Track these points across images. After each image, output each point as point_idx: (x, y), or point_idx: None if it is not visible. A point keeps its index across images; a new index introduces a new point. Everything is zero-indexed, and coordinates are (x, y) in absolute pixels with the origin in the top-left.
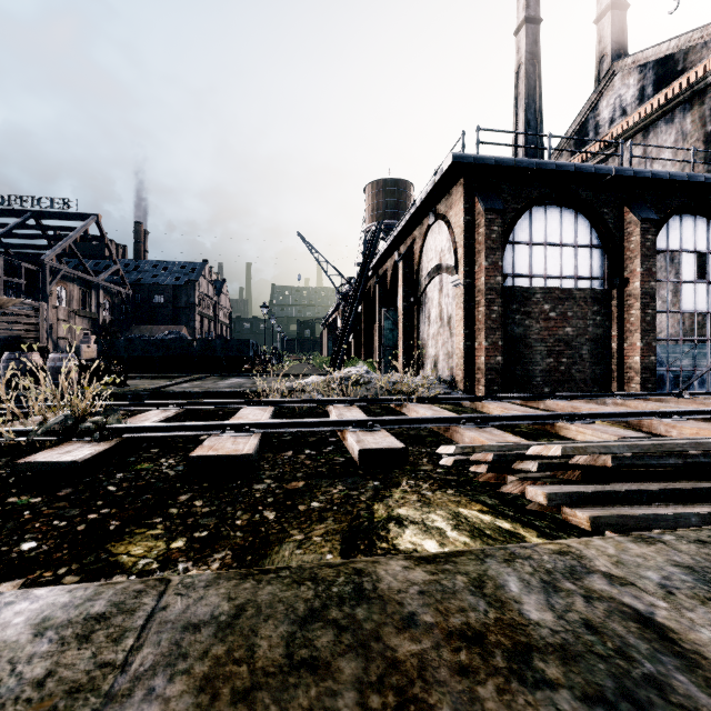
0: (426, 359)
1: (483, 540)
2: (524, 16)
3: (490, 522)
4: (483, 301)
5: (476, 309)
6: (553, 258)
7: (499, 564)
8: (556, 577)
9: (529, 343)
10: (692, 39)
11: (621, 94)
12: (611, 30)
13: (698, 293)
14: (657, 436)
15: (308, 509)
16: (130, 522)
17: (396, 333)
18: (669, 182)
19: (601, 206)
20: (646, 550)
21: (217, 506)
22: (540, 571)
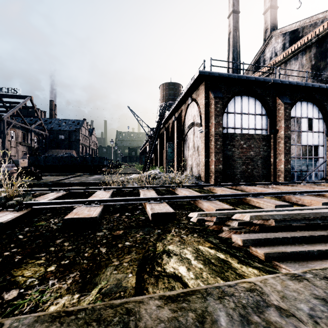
0: (187, 166)
1: (210, 266)
2: (232, 9)
3: (214, 254)
4: (213, 139)
5: (210, 143)
6: (245, 120)
7: (215, 301)
8: (248, 311)
9: (234, 159)
10: (306, 22)
11: (275, 46)
12: (270, 18)
13: (308, 137)
14: (292, 203)
15: (123, 246)
16: (27, 256)
17: (173, 154)
18: (296, 86)
19: (266, 96)
20: (298, 286)
21: (76, 245)
22: (239, 306)
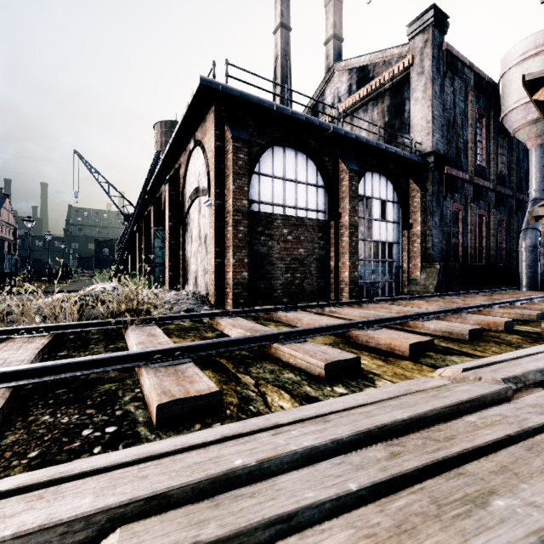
0: (189, 275)
1: None
2: (280, 21)
3: None
4: (231, 221)
5: (225, 228)
6: (291, 191)
7: None
8: None
9: (272, 261)
10: (378, 57)
11: (338, 87)
12: (333, 52)
13: (381, 228)
14: (360, 346)
15: None
16: None
17: (165, 251)
18: (366, 145)
19: (324, 155)
20: None
21: None
22: None
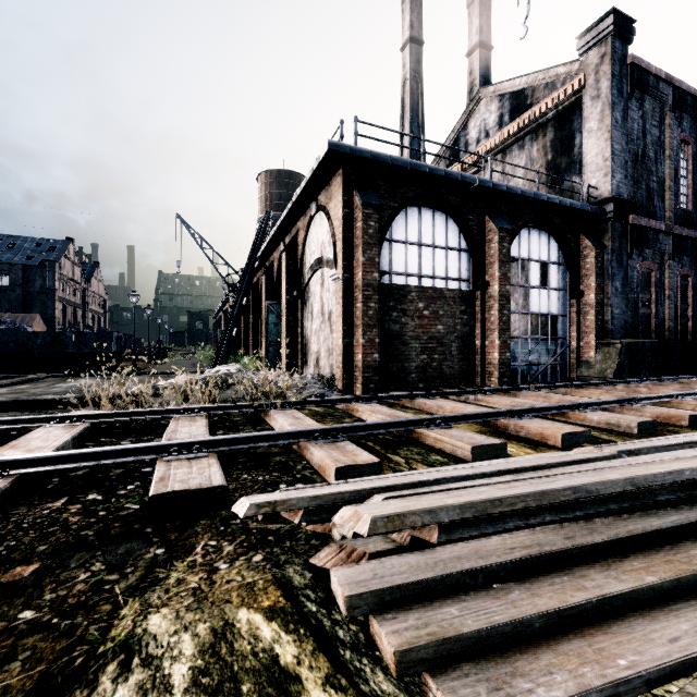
0: (309, 355)
1: None
2: (409, 35)
3: (267, 648)
4: (361, 297)
5: (354, 305)
6: (427, 258)
7: None
8: None
9: (405, 340)
10: (538, 79)
11: (485, 118)
12: (479, 65)
13: (542, 298)
14: (508, 436)
15: (3, 630)
16: None
17: (280, 328)
18: (520, 197)
19: (467, 212)
20: None
21: None
22: None
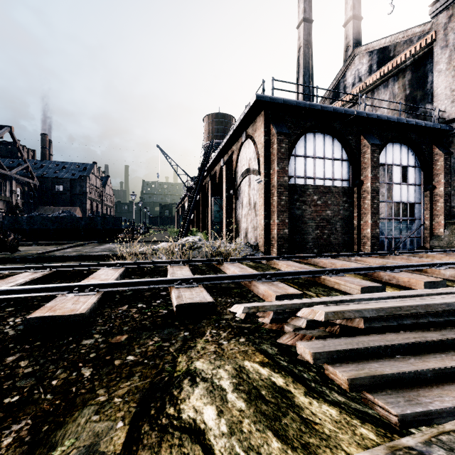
0: (240, 231)
1: (258, 405)
2: (303, 17)
3: (267, 378)
4: (276, 193)
5: (271, 198)
6: (319, 166)
7: None
8: None
9: (305, 221)
10: (398, 38)
11: (359, 69)
12: (352, 31)
13: (402, 191)
14: (383, 283)
15: (122, 363)
16: None
17: (221, 213)
18: (386, 122)
19: (348, 134)
20: None
21: (40, 365)
22: None
